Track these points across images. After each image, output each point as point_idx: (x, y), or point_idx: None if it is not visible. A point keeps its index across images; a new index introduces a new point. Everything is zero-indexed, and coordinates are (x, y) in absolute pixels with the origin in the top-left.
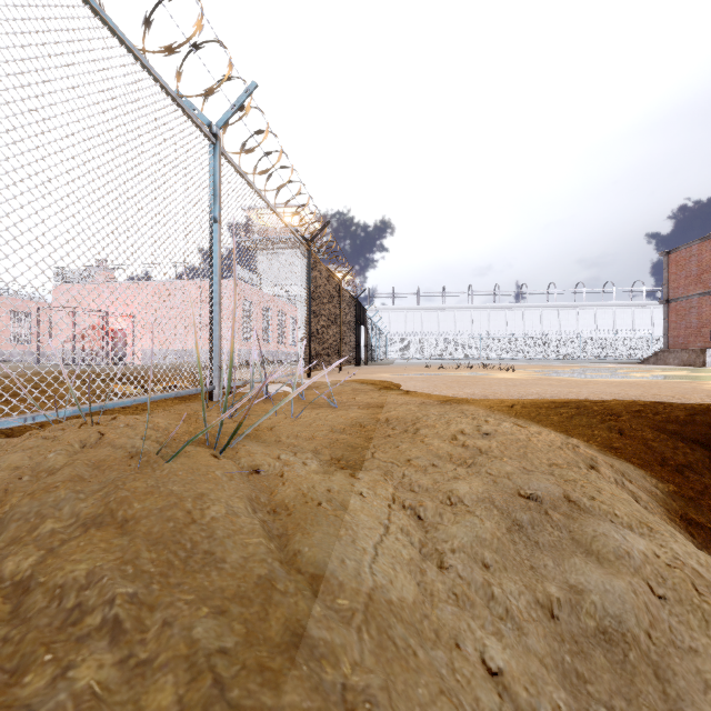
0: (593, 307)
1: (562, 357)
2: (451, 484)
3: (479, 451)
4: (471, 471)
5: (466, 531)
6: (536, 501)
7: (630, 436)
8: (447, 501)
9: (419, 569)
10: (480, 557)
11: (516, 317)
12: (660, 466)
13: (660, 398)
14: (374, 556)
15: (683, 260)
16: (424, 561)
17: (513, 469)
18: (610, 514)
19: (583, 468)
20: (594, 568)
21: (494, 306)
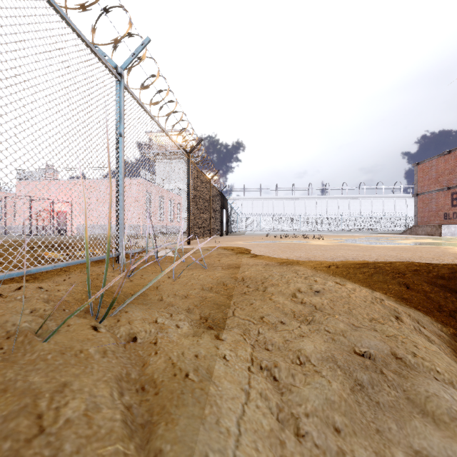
0: (370, 198)
1: (351, 229)
2: (298, 343)
3: (314, 308)
4: (312, 328)
5: (316, 394)
6: (369, 359)
7: (414, 289)
8: (296, 361)
9: (279, 441)
10: (331, 421)
11: (322, 204)
12: (438, 312)
13: (425, 259)
14: (238, 437)
15: (427, 168)
16: (283, 431)
17: (345, 326)
18: (433, 371)
19: (394, 321)
20: (433, 430)
21: (309, 197)
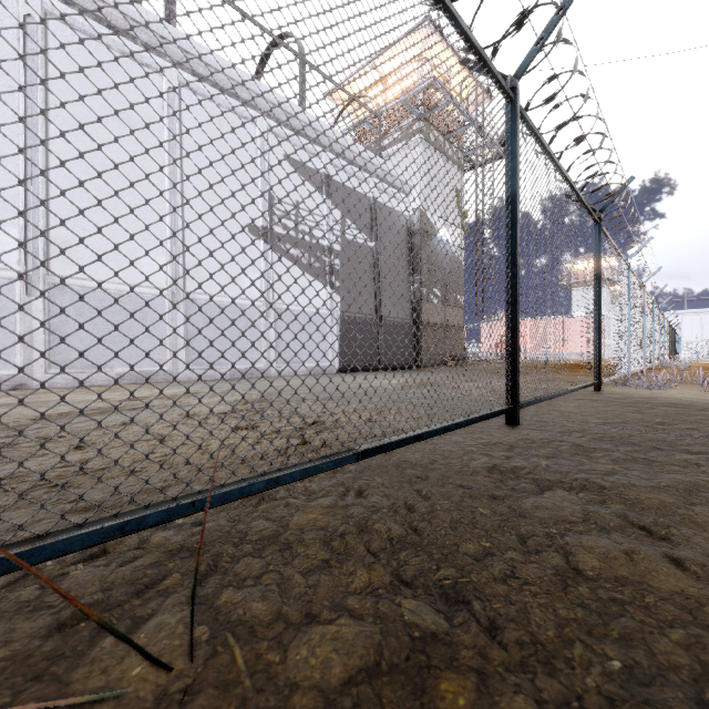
0: None
1: None
2: None
3: None
4: None
5: None
6: None
7: None
8: None
9: None
10: None
11: None
12: None
13: None
14: None
15: None
16: None
17: None
18: None
19: None
20: None
21: None
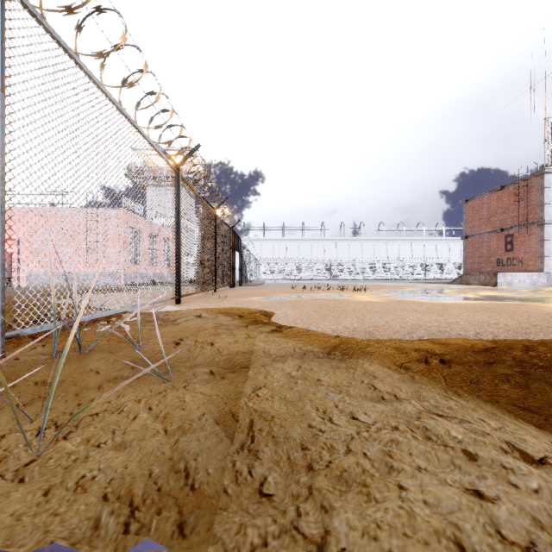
0: (410, 241)
1: (389, 277)
2: None
3: None
4: None
5: None
6: None
7: None
8: None
9: None
10: None
11: (356, 247)
12: None
13: (548, 331)
14: None
15: (477, 207)
16: None
17: None
18: None
19: None
20: None
21: (341, 238)
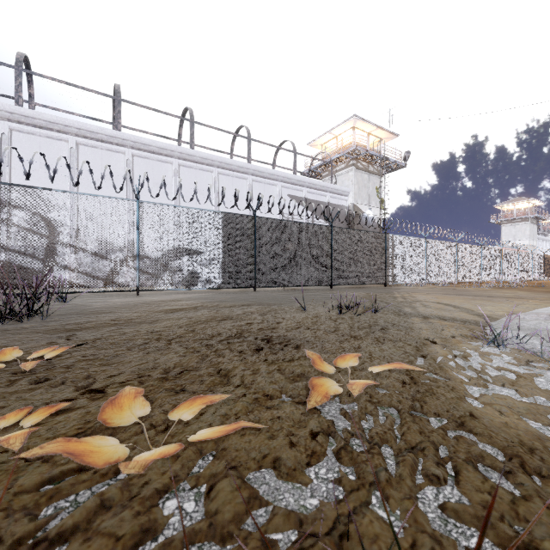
0: None
1: None
2: None
3: None
4: None
5: None
6: None
7: None
8: None
9: None
10: None
11: None
12: None
13: None
14: None
15: None
16: None
17: None
18: None
19: None
20: None
21: None
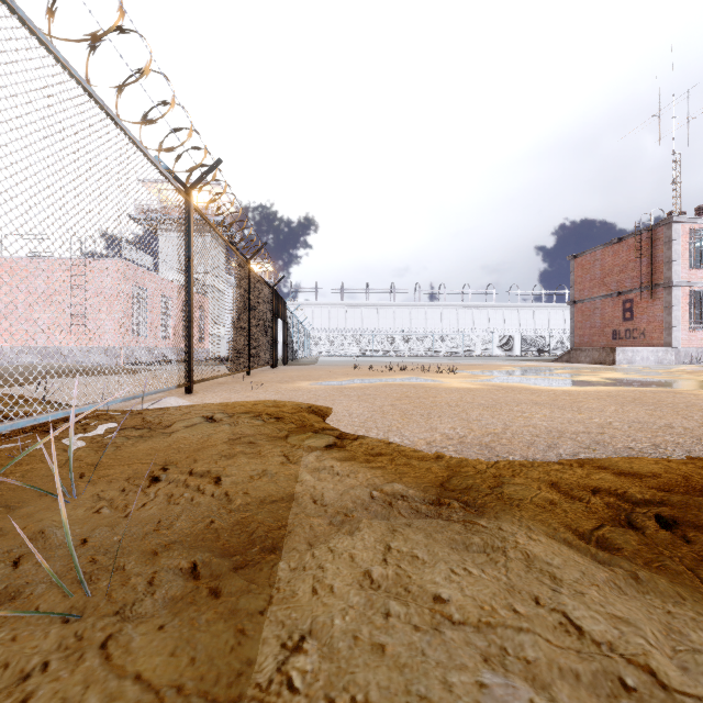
0: (502, 307)
1: (477, 354)
2: None
3: None
4: None
5: None
6: None
7: None
8: None
9: None
10: None
11: (435, 315)
12: None
13: None
14: None
15: (588, 264)
16: None
17: None
18: None
19: None
20: None
21: (415, 304)
